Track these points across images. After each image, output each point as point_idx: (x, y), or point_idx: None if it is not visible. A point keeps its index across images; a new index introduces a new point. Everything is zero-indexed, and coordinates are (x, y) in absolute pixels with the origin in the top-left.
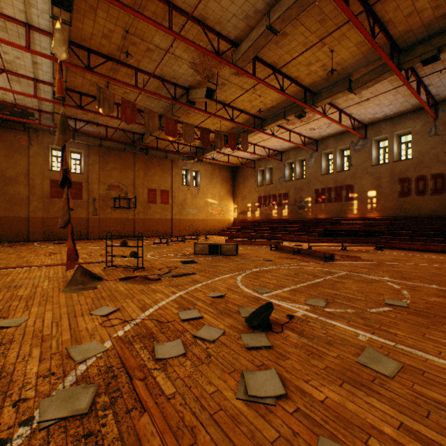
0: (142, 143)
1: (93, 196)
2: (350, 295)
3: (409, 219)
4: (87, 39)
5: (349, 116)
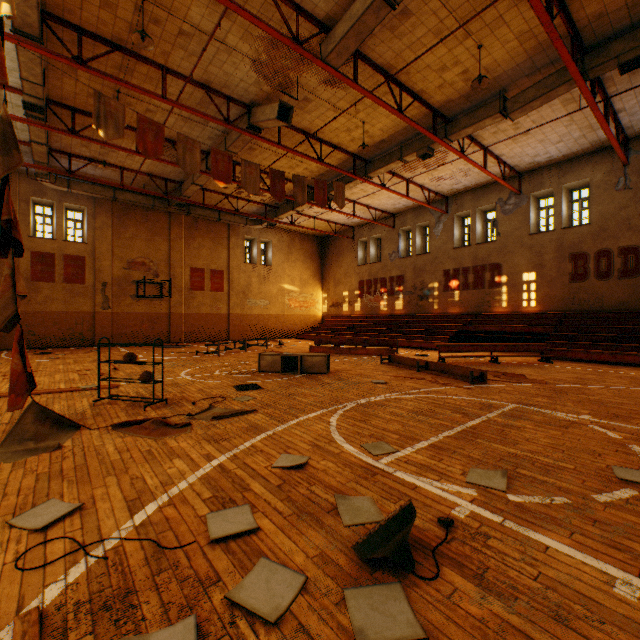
0: (180, 197)
1: (102, 279)
2: (542, 458)
3: (586, 314)
4: (75, 9)
5: (497, 159)
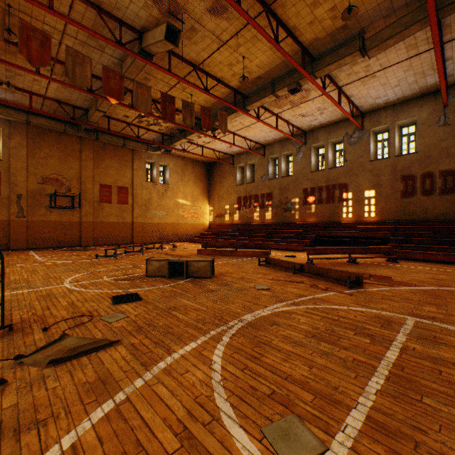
0: (87, 122)
1: (17, 192)
2: None
3: (415, 223)
4: None
5: (348, 99)
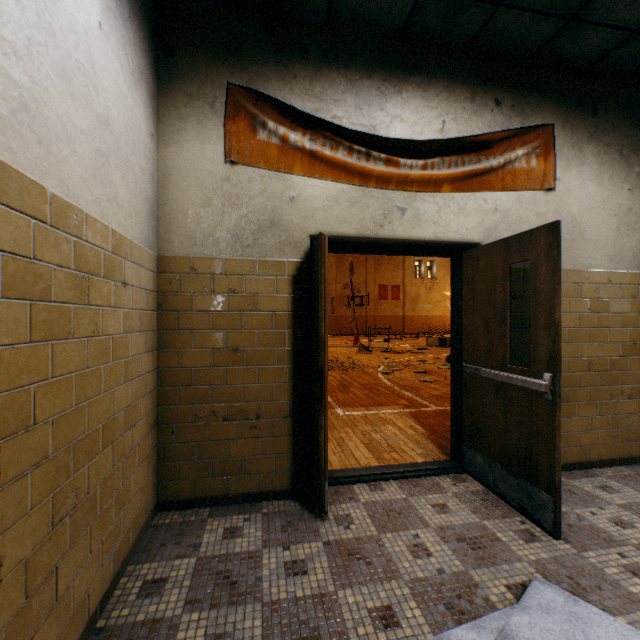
0: None
1: (331, 296)
2: None
3: None
4: None
5: None
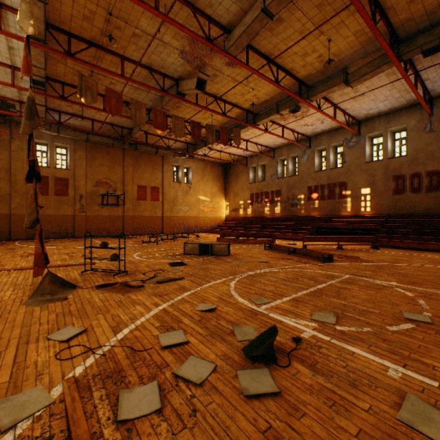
0: (131, 138)
1: (79, 193)
2: (360, 307)
3: (404, 216)
4: (66, 21)
5: (343, 112)
